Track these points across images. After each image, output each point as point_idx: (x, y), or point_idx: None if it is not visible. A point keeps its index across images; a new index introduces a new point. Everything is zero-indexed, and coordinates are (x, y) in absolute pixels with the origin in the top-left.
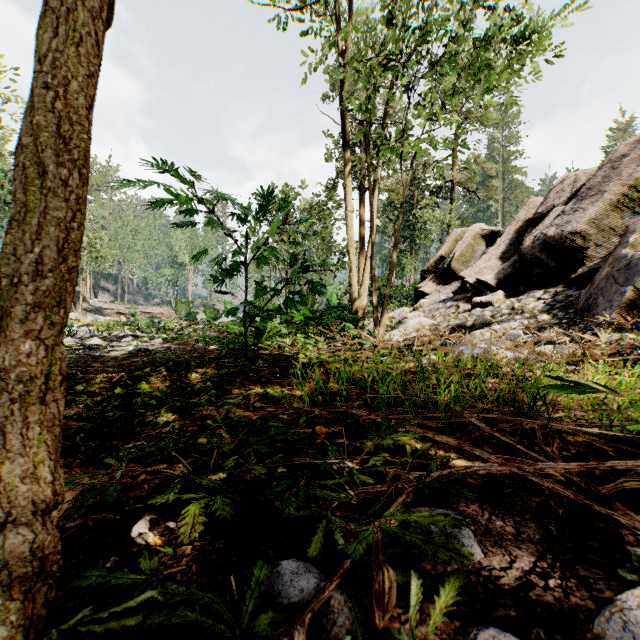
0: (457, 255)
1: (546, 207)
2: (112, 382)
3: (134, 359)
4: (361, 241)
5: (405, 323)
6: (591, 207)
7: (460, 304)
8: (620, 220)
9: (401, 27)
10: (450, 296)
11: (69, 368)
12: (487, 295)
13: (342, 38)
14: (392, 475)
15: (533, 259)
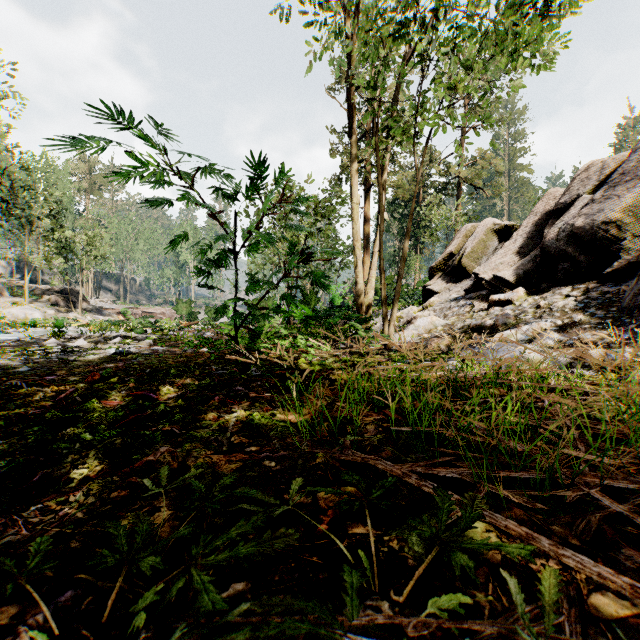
0: (468, 251)
1: (570, 197)
2: (58, 398)
3: (108, 365)
4: (365, 239)
5: (416, 323)
6: (627, 193)
7: (475, 302)
8: None
9: None
10: (461, 294)
11: (22, 377)
12: (505, 293)
13: (348, 6)
14: None
15: (558, 253)
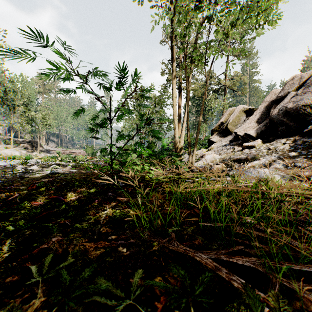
0: (231, 121)
1: (284, 93)
2: (7, 200)
3: (44, 179)
4: (179, 116)
5: (205, 157)
6: None
7: (235, 147)
8: None
9: None
10: (227, 143)
11: None
12: (251, 142)
13: None
14: None
15: (278, 121)
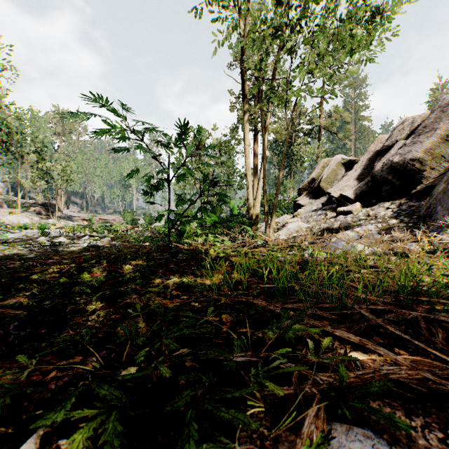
0: (324, 177)
1: (391, 141)
2: (62, 272)
3: (85, 253)
4: (255, 168)
5: (288, 226)
6: (426, 140)
7: (328, 212)
8: (448, 150)
9: (286, 5)
10: (319, 207)
11: (33, 260)
12: (348, 206)
13: (242, 15)
14: (298, 375)
15: (382, 179)
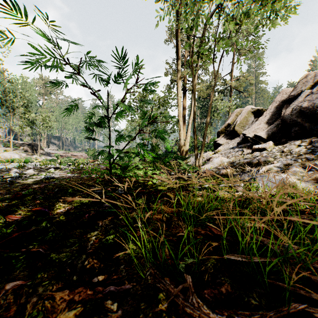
0: (238, 123)
1: (296, 92)
2: None
3: (35, 185)
4: (183, 117)
5: (212, 160)
6: None
7: (244, 149)
8: None
9: None
10: (235, 145)
11: None
12: (261, 144)
13: None
14: None
15: (291, 122)
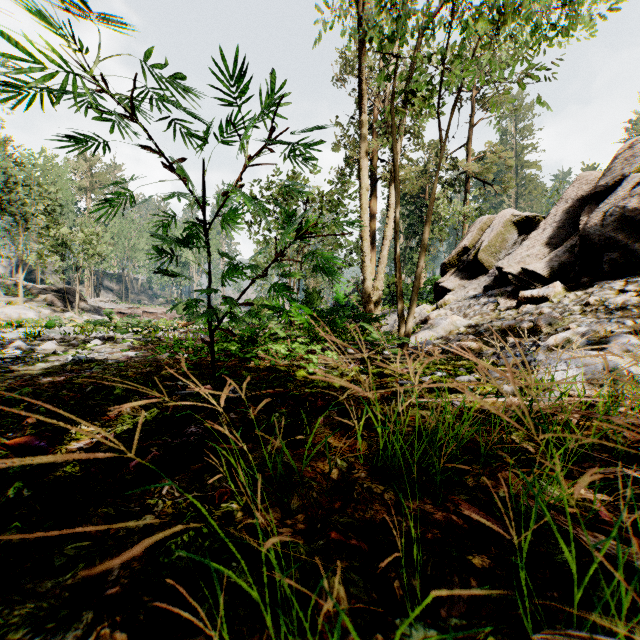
0: (485, 245)
1: (611, 178)
2: None
3: (45, 378)
4: (370, 236)
5: (433, 323)
6: None
7: (500, 300)
8: None
9: None
10: (479, 292)
11: None
12: (537, 288)
13: None
14: None
15: (603, 241)
